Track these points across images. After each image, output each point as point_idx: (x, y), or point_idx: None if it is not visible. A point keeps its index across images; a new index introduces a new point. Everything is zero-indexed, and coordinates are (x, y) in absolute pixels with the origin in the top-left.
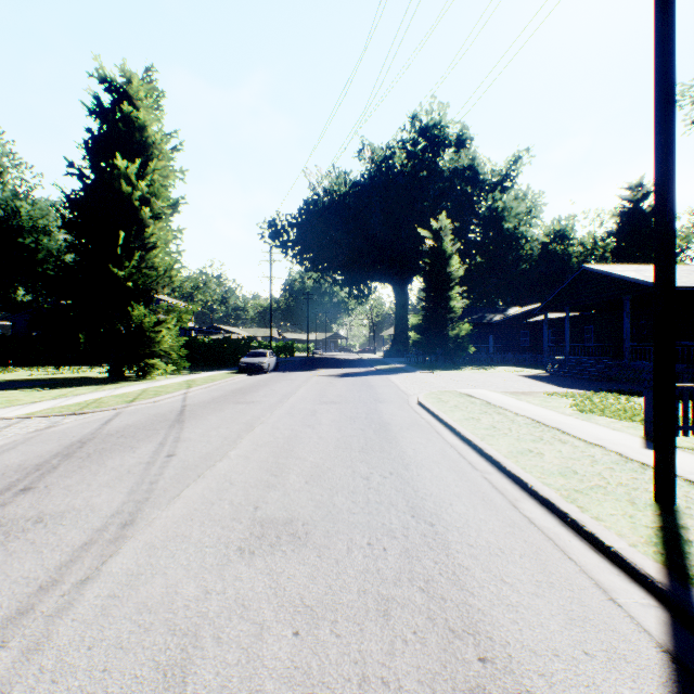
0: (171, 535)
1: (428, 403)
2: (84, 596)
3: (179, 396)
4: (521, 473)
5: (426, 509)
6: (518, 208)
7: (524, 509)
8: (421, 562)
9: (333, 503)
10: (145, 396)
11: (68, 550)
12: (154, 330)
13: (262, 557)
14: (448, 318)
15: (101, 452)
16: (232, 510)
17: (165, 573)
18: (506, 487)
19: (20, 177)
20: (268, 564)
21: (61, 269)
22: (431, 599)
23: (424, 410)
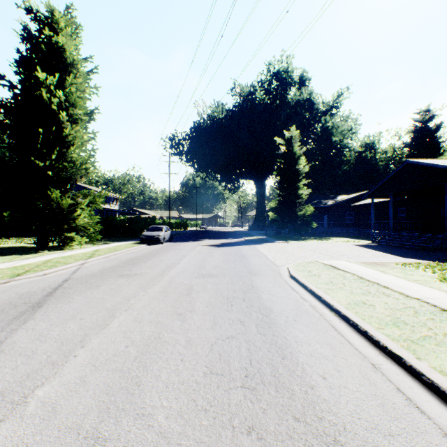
0: None
1: (303, 278)
2: None
3: (74, 267)
4: None
5: None
6: (343, 127)
7: None
8: None
9: None
10: (40, 268)
11: None
12: (71, 210)
13: None
14: (297, 202)
15: None
16: None
17: None
18: None
19: None
20: None
21: None
22: None
23: (300, 286)
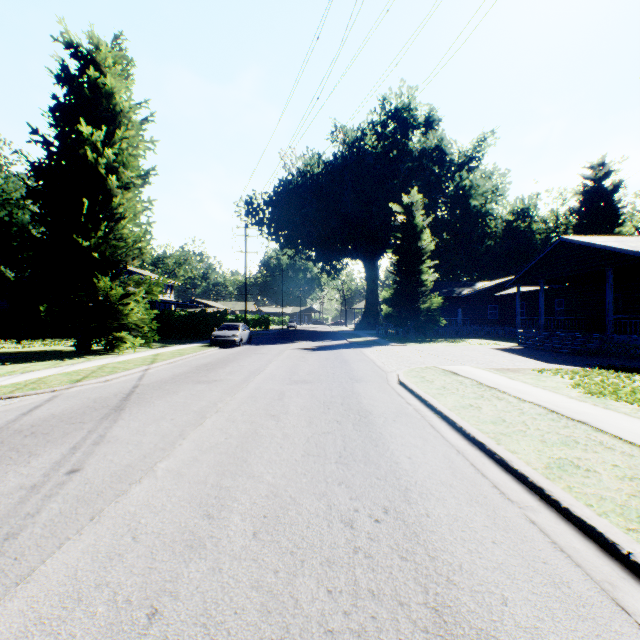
0: None
1: (412, 384)
2: None
3: (137, 373)
4: (592, 517)
5: (464, 617)
6: (485, 186)
7: None
8: None
9: (294, 599)
10: (98, 374)
11: None
12: (122, 302)
13: None
14: (419, 291)
15: None
16: (105, 623)
17: None
18: (577, 546)
19: None
20: None
21: (24, 239)
22: None
23: (408, 392)
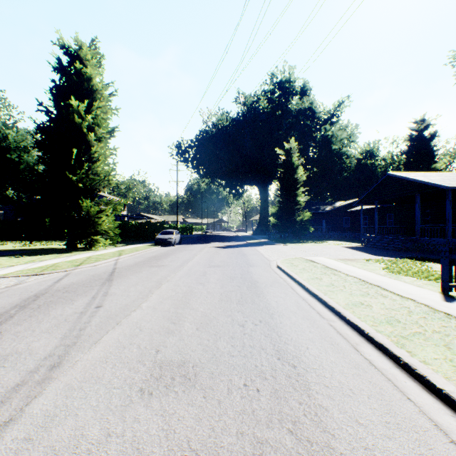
0: (88, 376)
1: (284, 267)
2: (2, 440)
3: (112, 261)
4: (358, 322)
5: (289, 352)
6: (342, 135)
7: (364, 352)
8: (288, 403)
9: (217, 347)
10: (89, 261)
11: (2, 391)
12: (97, 216)
13: (158, 398)
14: (295, 208)
15: (48, 304)
16: (139, 353)
17: (76, 414)
18: (348, 333)
19: (9, 114)
20: (162, 405)
21: (33, 175)
22: (299, 442)
23: (281, 271)
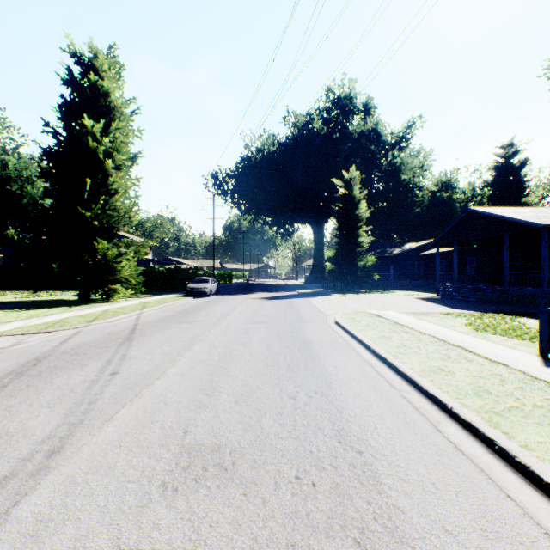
0: (96, 466)
1: (344, 323)
2: None
3: (134, 316)
4: (438, 393)
5: (352, 433)
6: (413, 163)
7: (447, 432)
8: (353, 502)
9: (261, 426)
10: (105, 316)
11: None
12: (116, 261)
13: (185, 496)
14: (357, 251)
15: (52, 370)
16: (162, 434)
17: (78, 518)
18: (426, 407)
19: (9, 137)
20: (190, 505)
21: (38, 210)
22: None
23: (341, 329)
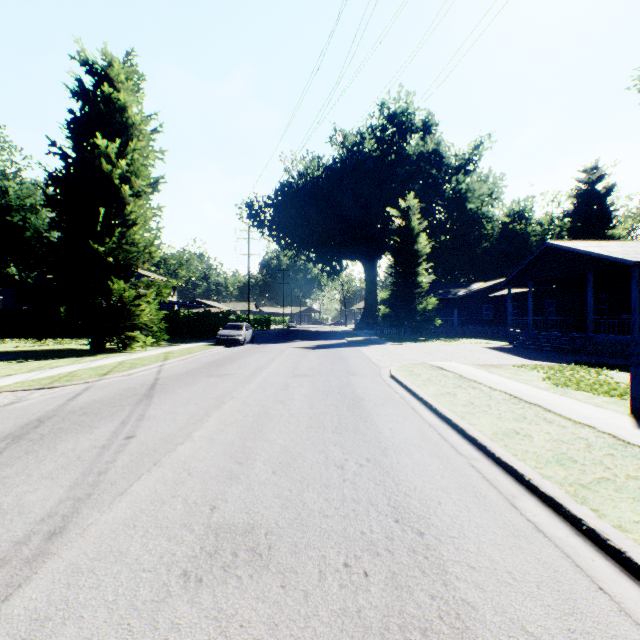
0: (104, 550)
1: (401, 377)
2: None
3: (154, 368)
4: (513, 461)
5: (411, 509)
6: (481, 190)
7: (525, 509)
8: (413, 596)
9: (303, 502)
10: (120, 369)
11: None
12: (134, 303)
13: (211, 589)
14: (415, 292)
15: (56, 433)
16: (184, 511)
17: (80, 616)
18: (499, 478)
19: (10, 159)
20: (217, 600)
21: (43, 245)
22: None
23: (397, 383)
